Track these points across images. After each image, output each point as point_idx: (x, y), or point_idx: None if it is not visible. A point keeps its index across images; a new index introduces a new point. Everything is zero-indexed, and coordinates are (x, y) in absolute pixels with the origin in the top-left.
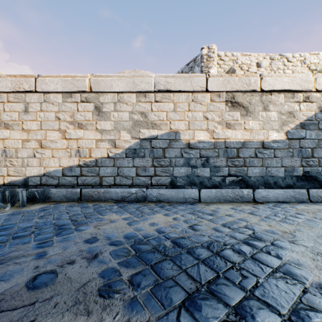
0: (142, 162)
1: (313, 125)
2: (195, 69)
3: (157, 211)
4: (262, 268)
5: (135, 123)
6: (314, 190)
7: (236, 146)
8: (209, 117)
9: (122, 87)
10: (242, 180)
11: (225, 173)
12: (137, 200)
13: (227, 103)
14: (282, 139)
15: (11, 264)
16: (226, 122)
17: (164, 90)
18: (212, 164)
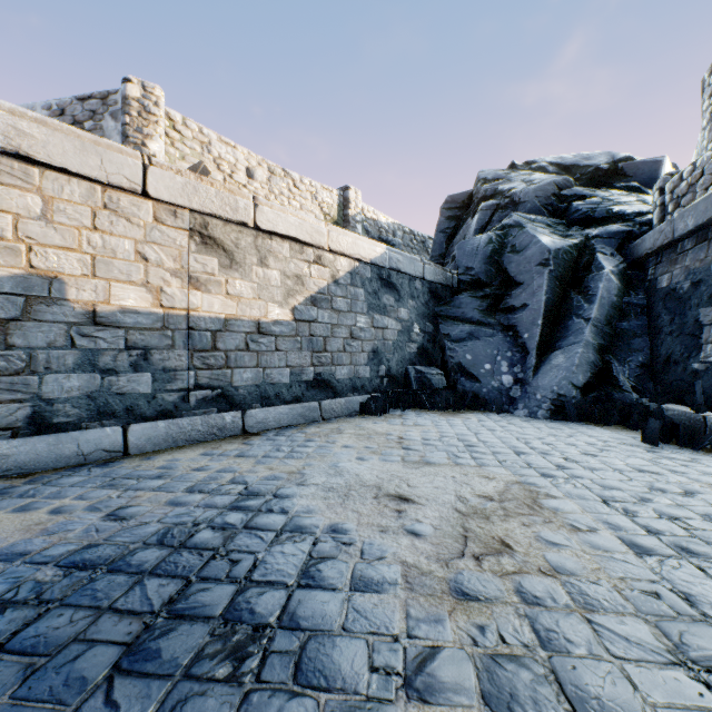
0: None
1: (327, 301)
2: (108, 123)
3: None
4: (262, 537)
5: None
6: (328, 402)
7: (211, 327)
8: (150, 256)
9: None
10: (223, 396)
11: (188, 383)
12: None
13: (192, 234)
14: (287, 320)
15: None
16: (190, 273)
17: (6, 150)
18: (158, 365)
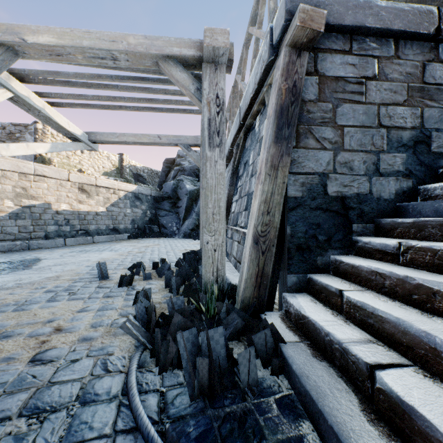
0: (24, 223)
1: (117, 205)
2: (28, 136)
3: (52, 249)
4: (112, 248)
5: (18, 194)
6: (117, 235)
7: (84, 214)
8: (70, 196)
9: (8, 167)
10: (87, 232)
11: (78, 228)
12: (21, 249)
13: (79, 189)
14: (105, 211)
15: (43, 258)
16: (79, 200)
17: (42, 176)
18: (71, 224)
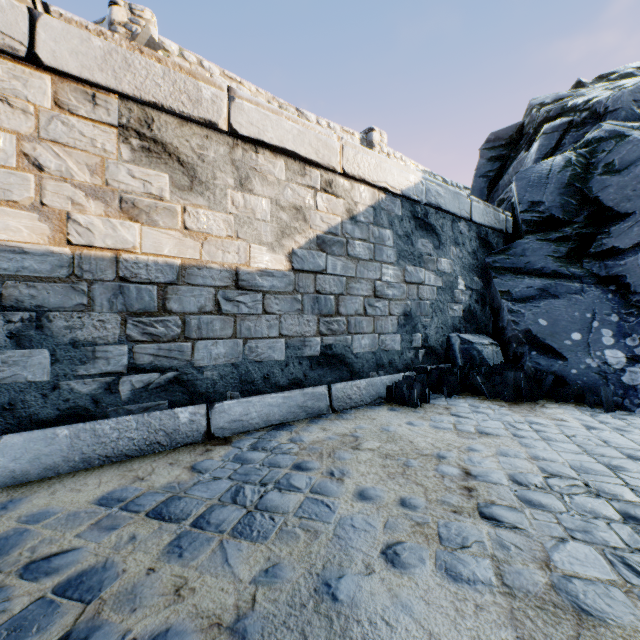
0: None
1: (340, 245)
2: None
3: None
4: None
5: None
6: (341, 386)
7: (157, 278)
8: (47, 162)
9: None
10: (177, 382)
11: (117, 363)
12: None
13: (125, 134)
14: (281, 269)
15: None
16: (121, 194)
17: None
18: (61, 336)
